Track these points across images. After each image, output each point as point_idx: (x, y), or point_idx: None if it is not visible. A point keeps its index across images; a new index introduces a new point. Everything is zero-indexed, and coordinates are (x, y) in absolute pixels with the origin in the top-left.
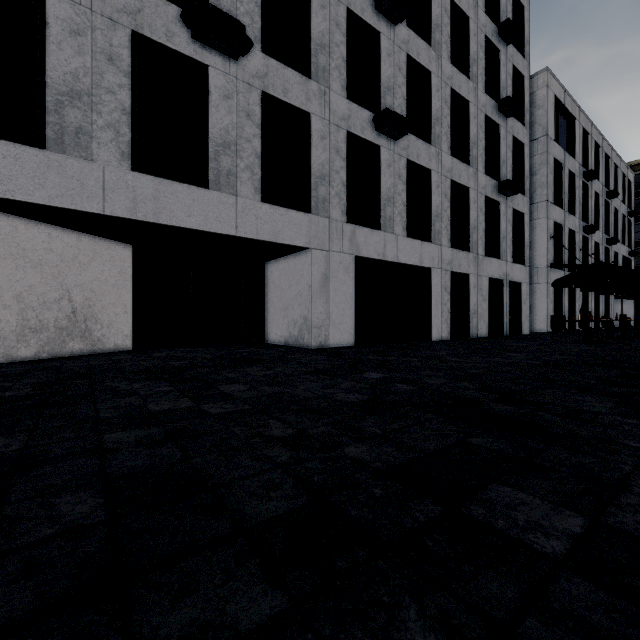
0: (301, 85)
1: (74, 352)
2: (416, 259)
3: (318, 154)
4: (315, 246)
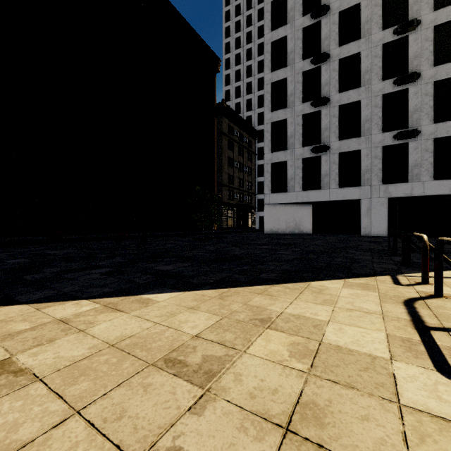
0: (356, 141)
1: (296, 233)
2: (445, 191)
3: (364, 163)
4: (363, 198)
